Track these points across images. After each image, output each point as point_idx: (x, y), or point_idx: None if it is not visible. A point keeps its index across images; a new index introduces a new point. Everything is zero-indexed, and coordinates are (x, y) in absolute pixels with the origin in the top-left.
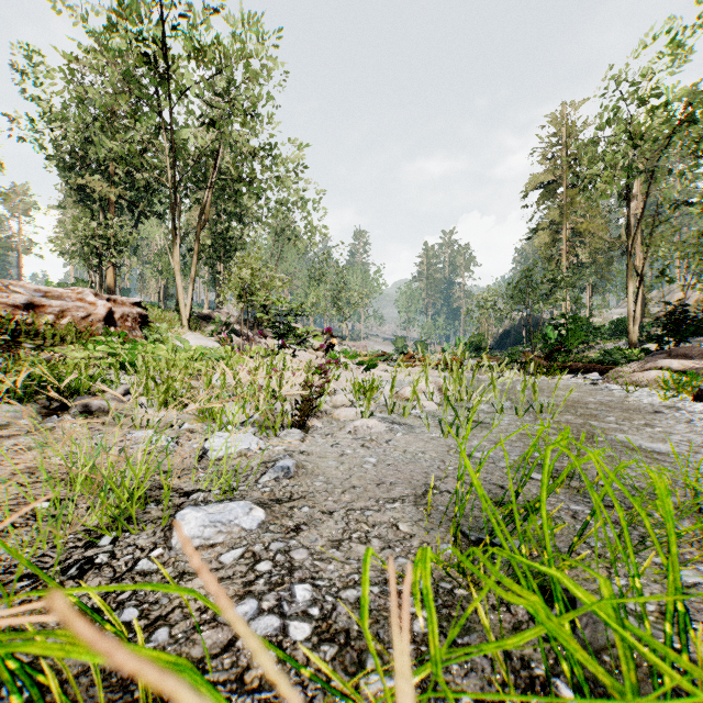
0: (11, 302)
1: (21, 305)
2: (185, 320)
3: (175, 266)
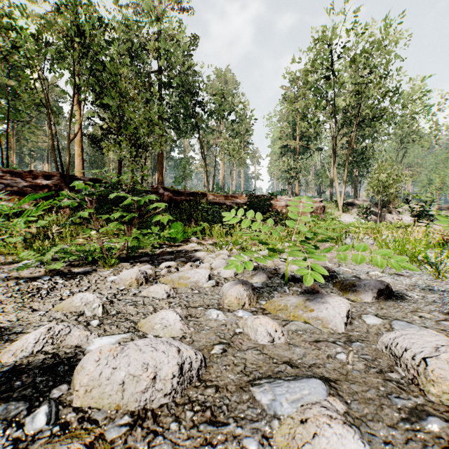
0: (281, 205)
1: (283, 206)
2: (340, 207)
3: (334, 178)
